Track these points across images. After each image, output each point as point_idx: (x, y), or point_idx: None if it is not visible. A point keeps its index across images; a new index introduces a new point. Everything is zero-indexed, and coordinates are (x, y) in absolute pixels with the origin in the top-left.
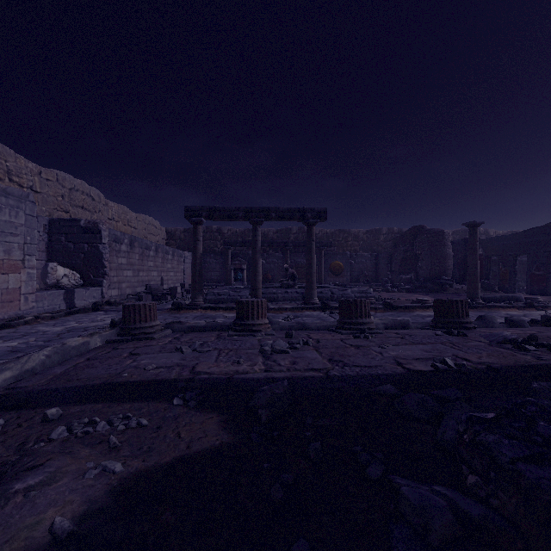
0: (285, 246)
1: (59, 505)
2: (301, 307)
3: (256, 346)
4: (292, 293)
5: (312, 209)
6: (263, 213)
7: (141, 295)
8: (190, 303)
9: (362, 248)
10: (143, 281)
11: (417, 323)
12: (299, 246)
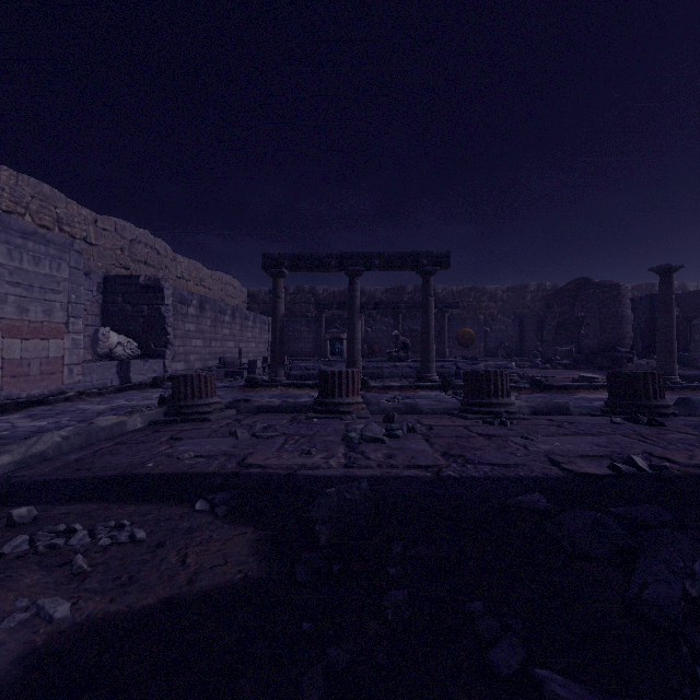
0: (395, 308)
1: None
2: (414, 386)
3: (341, 432)
4: (402, 367)
5: (429, 253)
6: (362, 260)
7: (212, 370)
8: (269, 379)
9: (500, 311)
10: (216, 354)
11: (582, 407)
12: (414, 308)
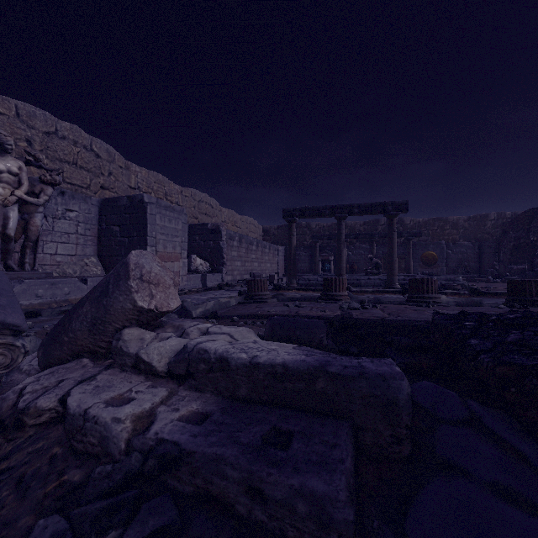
0: (370, 238)
1: (257, 333)
2: (382, 291)
3: (337, 306)
4: (374, 279)
5: (392, 203)
6: (346, 209)
7: None
8: (286, 285)
9: (462, 236)
10: (248, 270)
11: (494, 303)
12: (385, 237)
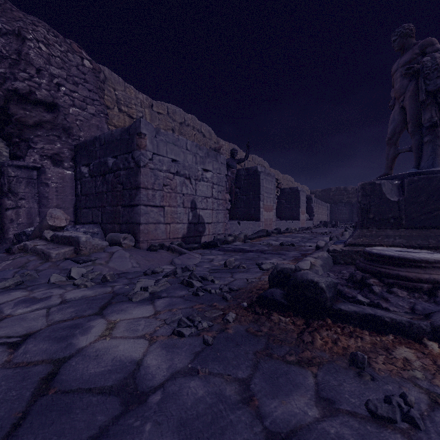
0: None
1: None
2: None
3: None
4: None
5: None
6: None
7: (326, 224)
8: None
9: None
10: (318, 219)
11: None
12: None
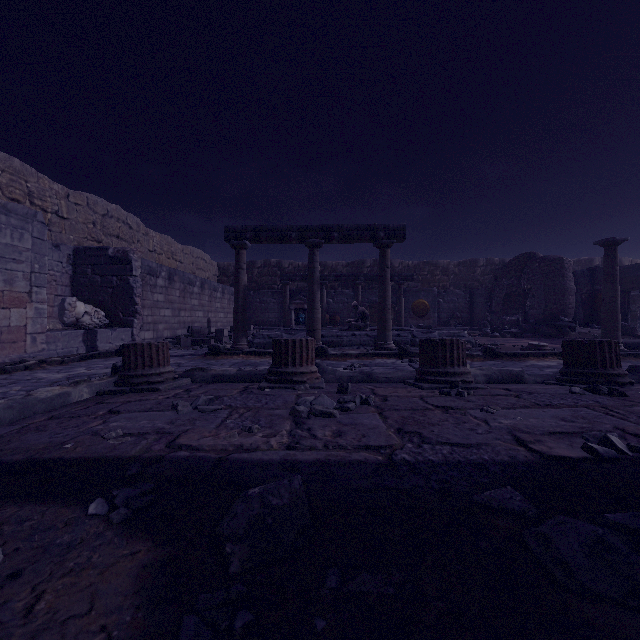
0: (355, 280)
1: None
2: (371, 353)
3: (290, 404)
4: (361, 336)
5: (385, 226)
6: (321, 232)
7: (179, 338)
8: (231, 347)
9: (452, 284)
10: (185, 323)
11: (536, 375)
12: (372, 280)
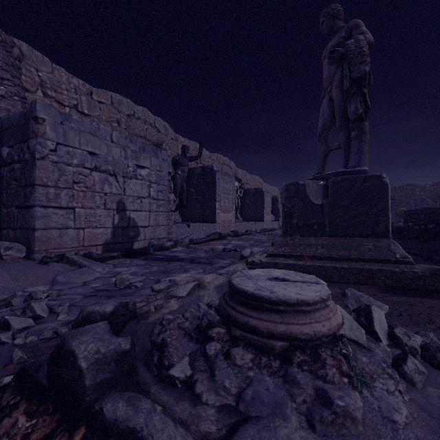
0: None
1: None
2: None
3: None
4: None
5: None
6: None
7: None
8: None
9: (428, 197)
10: None
11: None
12: None
